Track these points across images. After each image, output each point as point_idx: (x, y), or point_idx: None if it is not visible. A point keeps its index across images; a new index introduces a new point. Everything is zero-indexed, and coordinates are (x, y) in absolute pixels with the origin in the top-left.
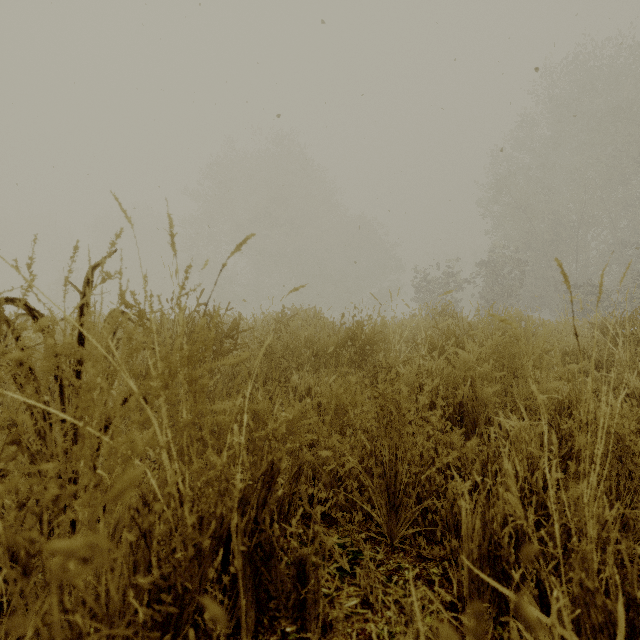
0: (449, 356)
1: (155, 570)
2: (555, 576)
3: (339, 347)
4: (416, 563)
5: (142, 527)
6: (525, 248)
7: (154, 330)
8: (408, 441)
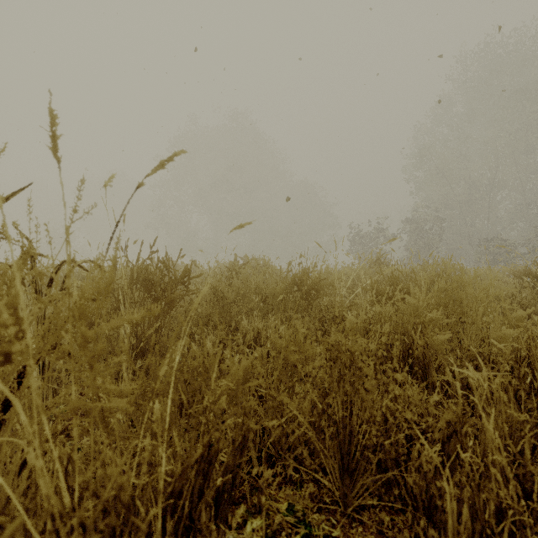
0: (397, 302)
1: None
2: None
3: (287, 293)
4: None
5: (31, 536)
6: (444, 208)
7: (16, 273)
8: (367, 400)
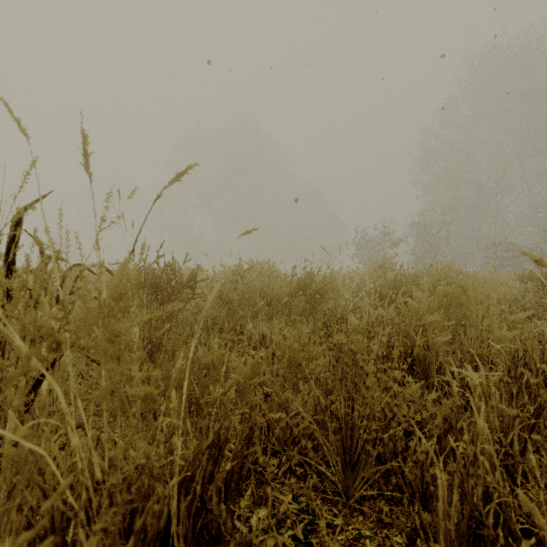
0: (399, 305)
1: None
2: None
3: (291, 297)
4: (377, 530)
5: (60, 512)
6: (451, 211)
7: (57, 274)
8: (367, 397)
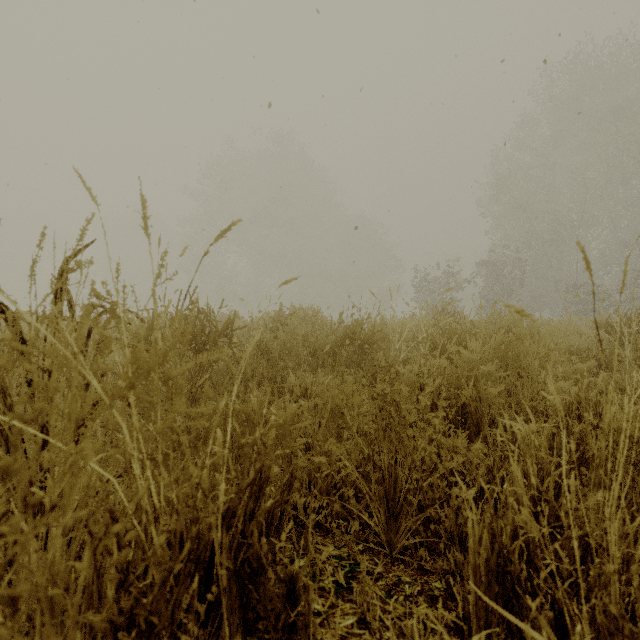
0: (451, 355)
1: (111, 604)
2: (571, 596)
3: (337, 346)
4: (417, 576)
5: None
6: (525, 248)
7: (123, 324)
8: (409, 445)
